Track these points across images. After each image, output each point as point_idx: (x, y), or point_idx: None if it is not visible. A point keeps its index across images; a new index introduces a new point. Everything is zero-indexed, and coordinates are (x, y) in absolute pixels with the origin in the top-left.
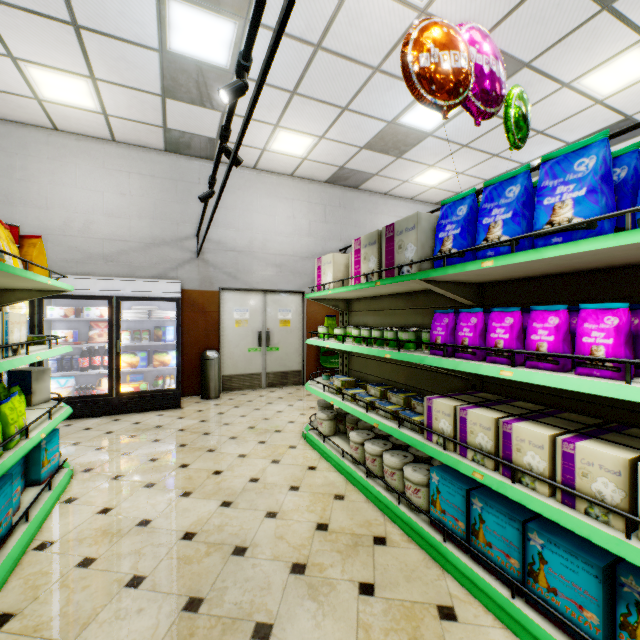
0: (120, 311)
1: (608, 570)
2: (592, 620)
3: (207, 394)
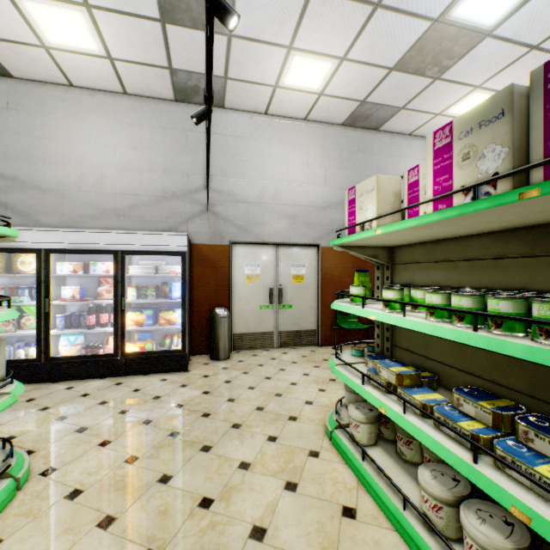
0: (125, 266)
1: None
2: None
3: (216, 354)
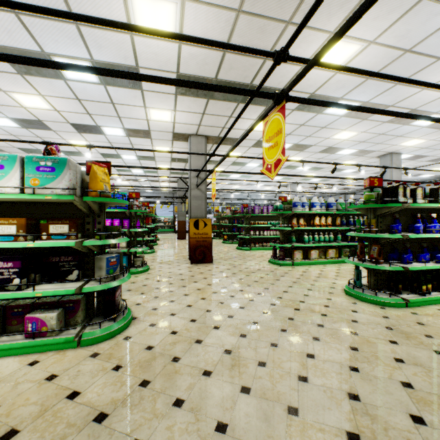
0: None
1: None
2: None
3: None
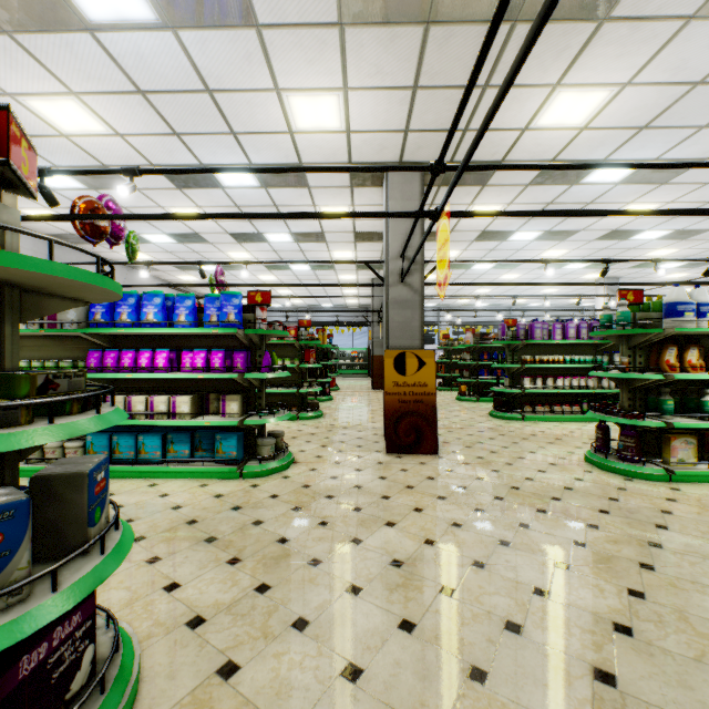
0: None
1: (164, 436)
2: (160, 454)
3: None
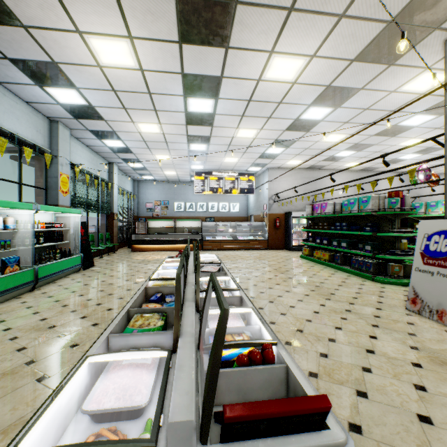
0: None
1: None
2: None
3: None
